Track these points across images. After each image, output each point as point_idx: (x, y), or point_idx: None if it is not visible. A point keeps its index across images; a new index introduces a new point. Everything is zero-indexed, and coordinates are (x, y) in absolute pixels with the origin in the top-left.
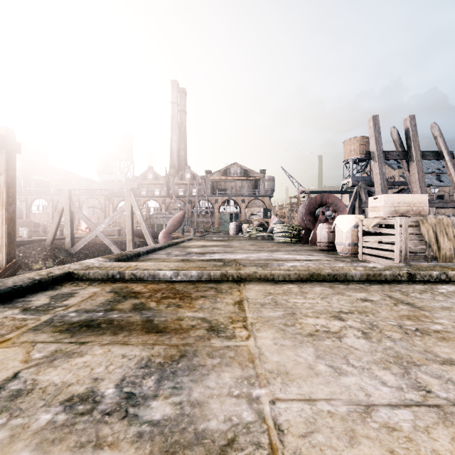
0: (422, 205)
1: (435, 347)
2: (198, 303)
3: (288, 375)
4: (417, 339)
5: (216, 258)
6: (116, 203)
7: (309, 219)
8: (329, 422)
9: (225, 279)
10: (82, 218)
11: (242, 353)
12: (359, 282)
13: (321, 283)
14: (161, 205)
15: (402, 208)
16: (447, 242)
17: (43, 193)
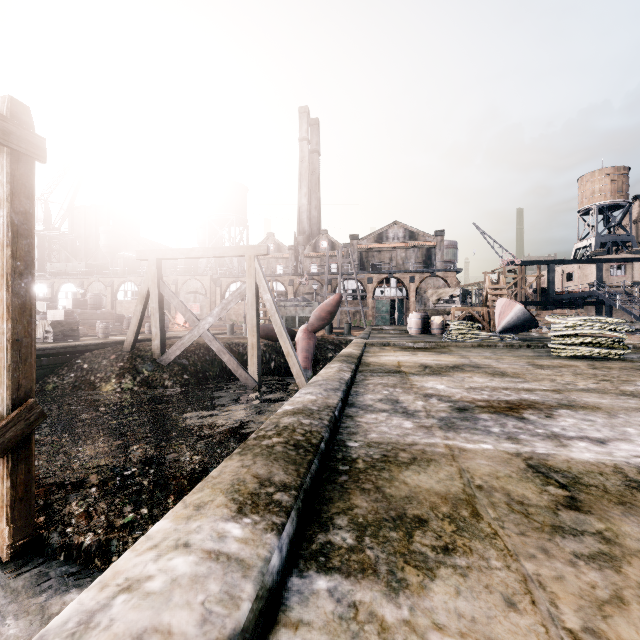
0: None
1: None
2: None
3: None
4: None
5: None
6: (225, 286)
7: None
8: None
9: None
10: (178, 307)
11: None
12: None
13: None
14: (287, 287)
15: None
16: None
17: (131, 274)
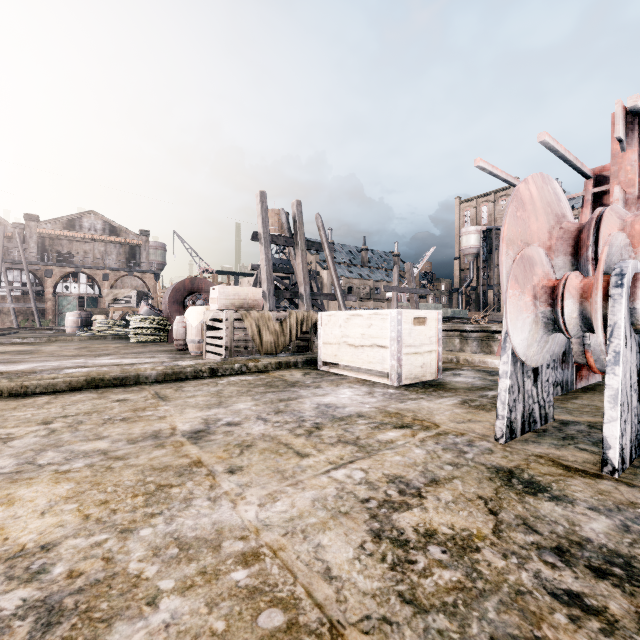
0: (257, 298)
1: (111, 429)
2: None
3: None
4: (106, 426)
5: None
6: None
7: (175, 309)
8: None
9: None
10: None
11: None
12: (151, 383)
13: (98, 389)
14: None
15: (237, 301)
16: (269, 336)
17: None
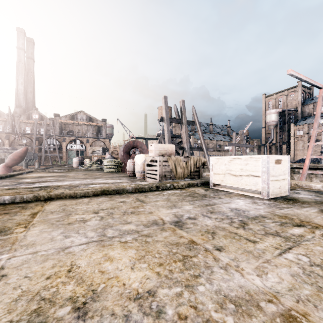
0: (172, 150)
1: (130, 218)
2: None
3: (33, 245)
4: (126, 216)
5: (43, 185)
6: None
7: (126, 156)
8: (38, 258)
9: (36, 200)
10: None
11: (9, 241)
12: (130, 193)
13: (107, 195)
14: (4, 140)
15: (163, 151)
16: (180, 169)
17: None
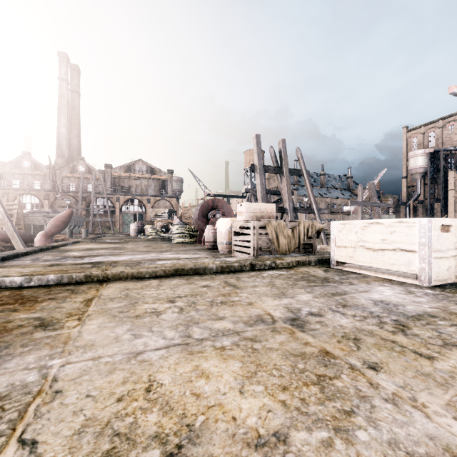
0: (272, 211)
1: (221, 311)
2: (42, 305)
3: (92, 346)
4: (215, 308)
5: (95, 261)
6: None
7: (202, 221)
8: (101, 367)
9: (89, 281)
10: None
11: (60, 339)
12: (214, 273)
13: (182, 276)
14: (43, 201)
15: (258, 214)
16: (284, 240)
17: None
